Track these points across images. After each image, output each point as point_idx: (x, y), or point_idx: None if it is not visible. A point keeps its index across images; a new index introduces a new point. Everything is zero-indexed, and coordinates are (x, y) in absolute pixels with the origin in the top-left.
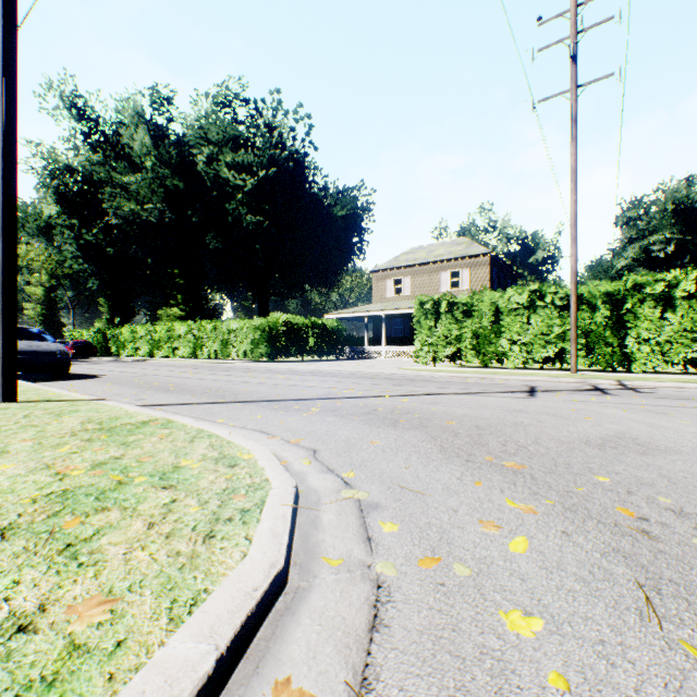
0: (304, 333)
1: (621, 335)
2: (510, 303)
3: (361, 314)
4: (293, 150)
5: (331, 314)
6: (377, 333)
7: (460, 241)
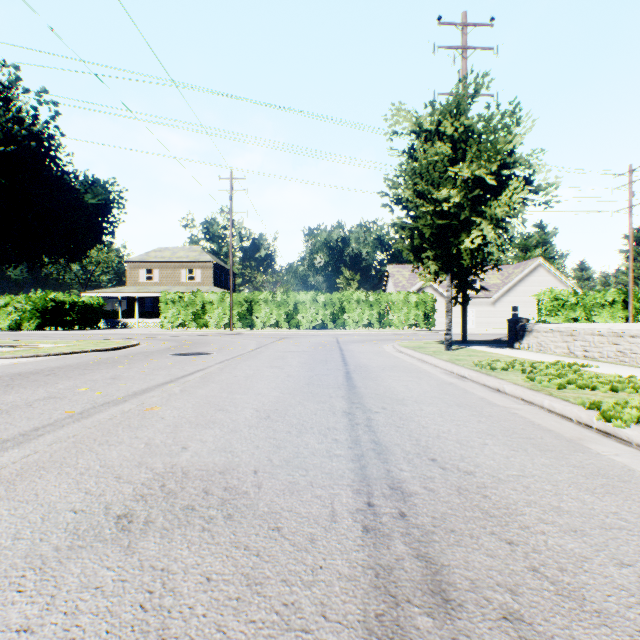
0: (67, 309)
1: (253, 315)
2: (210, 299)
3: (118, 294)
4: (36, 130)
5: (89, 292)
6: (132, 309)
7: (196, 249)
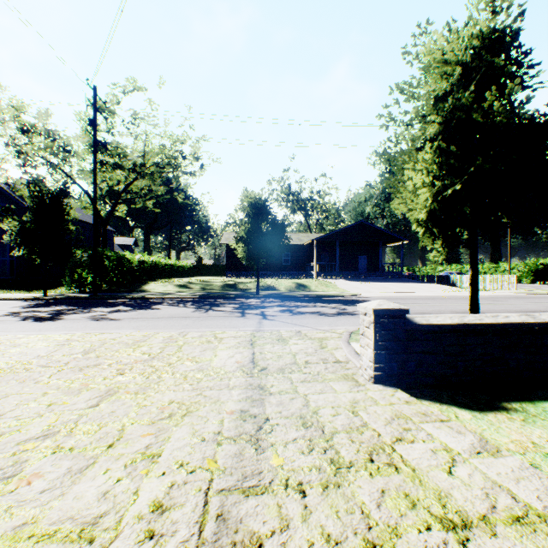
0: None
1: None
2: None
3: None
4: None
5: None
6: None
7: None
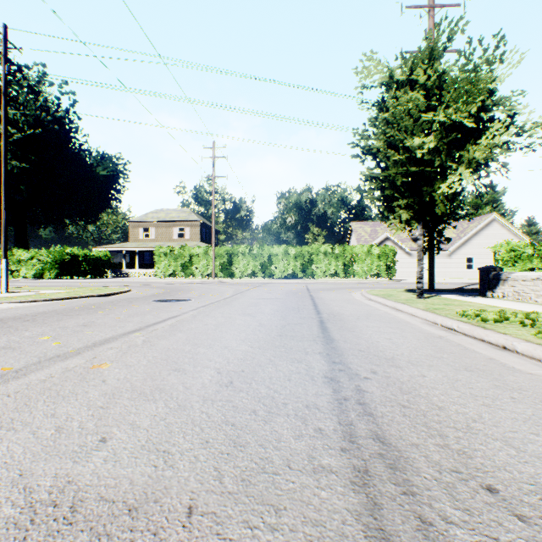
0: (80, 261)
1: (232, 266)
2: (196, 252)
3: (122, 249)
4: (59, 115)
5: (99, 248)
6: (133, 261)
7: (185, 210)
